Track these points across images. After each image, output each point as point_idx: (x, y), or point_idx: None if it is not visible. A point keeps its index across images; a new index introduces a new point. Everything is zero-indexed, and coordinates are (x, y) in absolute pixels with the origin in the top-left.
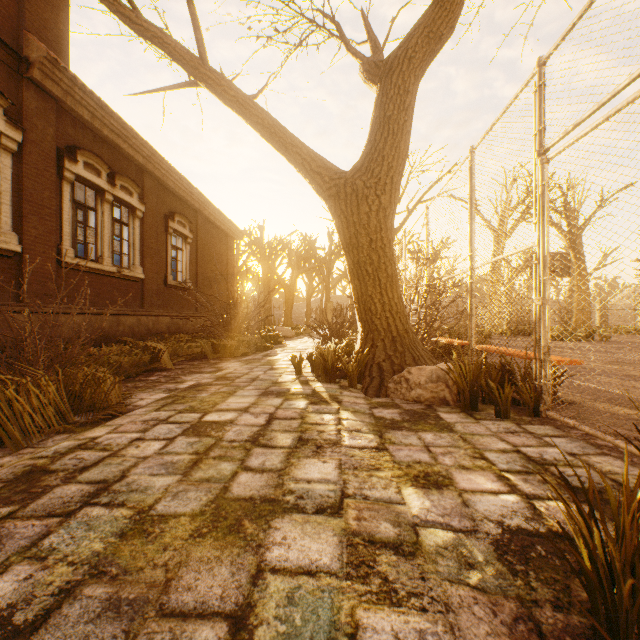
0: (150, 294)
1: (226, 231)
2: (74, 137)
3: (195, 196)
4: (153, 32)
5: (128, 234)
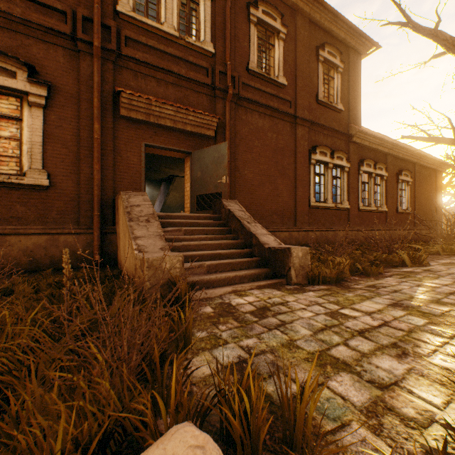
0: (389, 218)
1: (435, 169)
2: (361, 155)
3: (414, 156)
4: (434, 140)
5: (379, 189)
